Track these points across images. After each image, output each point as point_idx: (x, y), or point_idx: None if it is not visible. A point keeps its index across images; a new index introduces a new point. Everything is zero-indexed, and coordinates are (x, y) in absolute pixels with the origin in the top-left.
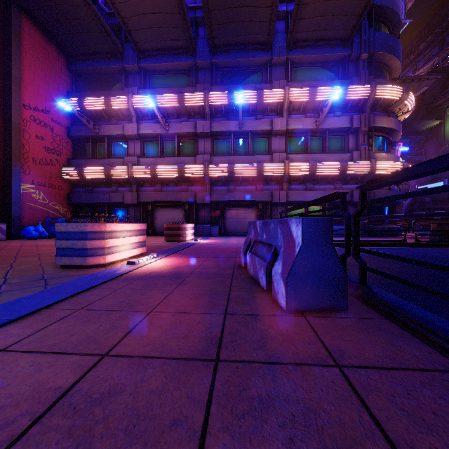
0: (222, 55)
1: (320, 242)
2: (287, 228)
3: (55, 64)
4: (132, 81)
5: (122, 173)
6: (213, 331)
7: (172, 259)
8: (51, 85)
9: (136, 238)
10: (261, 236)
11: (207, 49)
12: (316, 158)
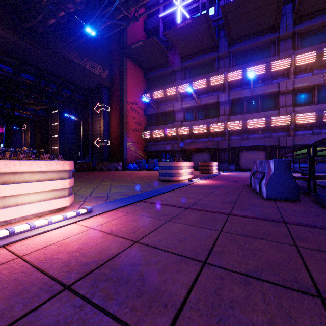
0: (237, 44)
1: (283, 170)
2: (269, 164)
3: (139, 77)
4: (178, 76)
5: (172, 133)
6: (233, 199)
7: (208, 181)
8: (138, 89)
9: (189, 170)
10: (259, 168)
11: (226, 44)
12: (324, 107)
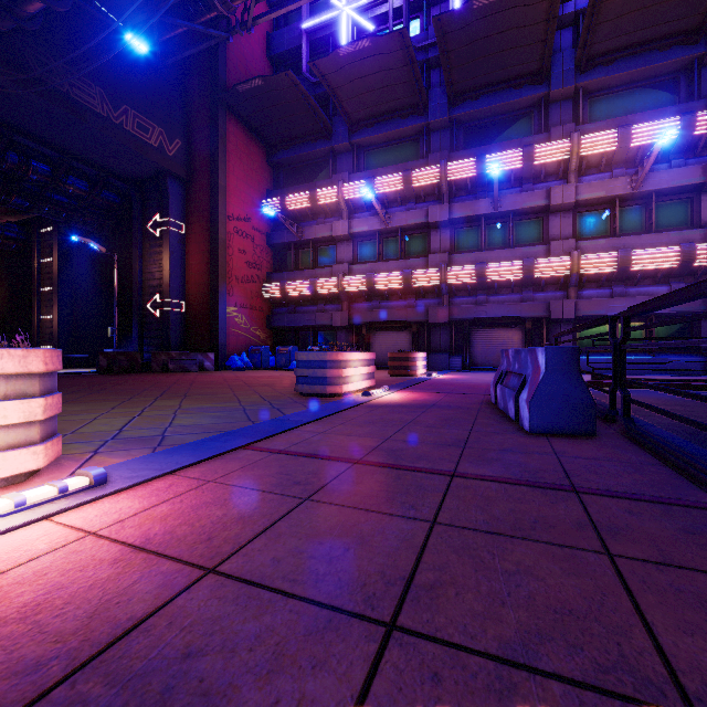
0: (467, 104)
1: (565, 370)
2: (535, 357)
3: (255, 161)
4: (343, 164)
5: (330, 287)
6: (460, 437)
7: (407, 394)
8: (252, 186)
9: (366, 369)
10: (513, 366)
11: (444, 101)
12: (632, 242)
